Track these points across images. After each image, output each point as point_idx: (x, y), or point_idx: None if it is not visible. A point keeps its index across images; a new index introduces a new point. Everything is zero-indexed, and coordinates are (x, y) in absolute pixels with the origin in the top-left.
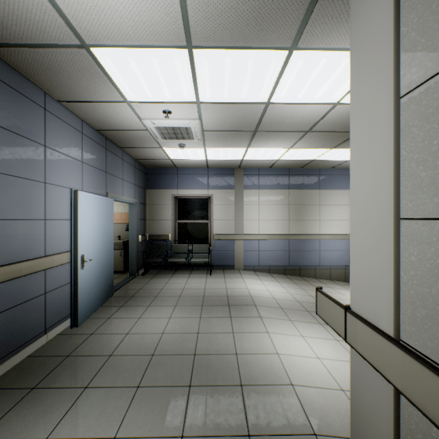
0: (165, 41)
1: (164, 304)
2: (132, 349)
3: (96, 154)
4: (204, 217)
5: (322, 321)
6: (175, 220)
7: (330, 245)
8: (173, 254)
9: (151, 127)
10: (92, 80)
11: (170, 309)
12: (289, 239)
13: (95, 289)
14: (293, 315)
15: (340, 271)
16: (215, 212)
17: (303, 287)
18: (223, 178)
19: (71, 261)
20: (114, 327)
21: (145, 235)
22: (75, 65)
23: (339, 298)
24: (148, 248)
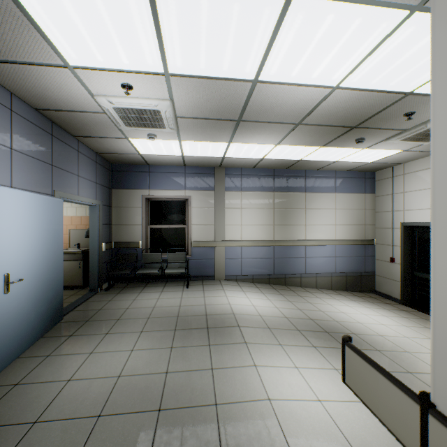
0: None
1: (127, 330)
2: (71, 408)
3: (35, 141)
4: (181, 221)
5: (316, 343)
6: (147, 225)
7: (316, 251)
8: (145, 265)
9: (109, 107)
10: (7, 23)
11: (134, 337)
12: (274, 245)
13: (31, 317)
14: (282, 337)
15: (326, 278)
16: (193, 216)
17: (290, 299)
18: (202, 177)
19: None
20: (53, 370)
21: (110, 243)
22: None
23: (329, 311)
24: (114, 258)
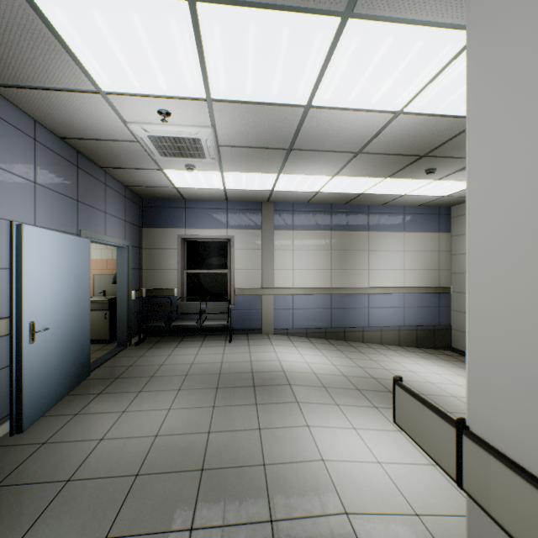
0: None
1: (162, 387)
2: (105, 467)
3: (60, 173)
4: (222, 265)
5: (378, 403)
6: (183, 270)
7: (381, 300)
8: (180, 316)
9: (143, 136)
10: (38, 49)
11: (171, 396)
12: (331, 293)
13: (56, 372)
14: (340, 396)
15: (393, 333)
16: (236, 260)
17: (350, 356)
18: (247, 214)
19: (11, 333)
20: (83, 429)
21: (140, 290)
22: (2, 17)
23: (395, 369)
24: (145, 308)
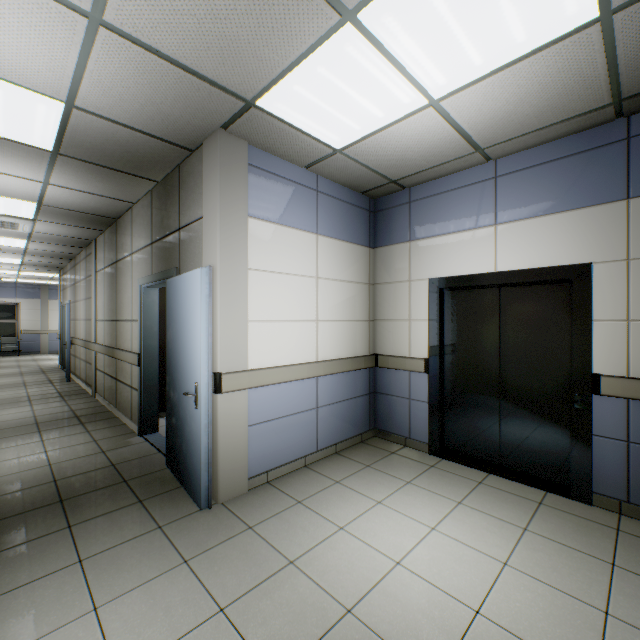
0: (11, 270)
1: None
2: None
3: None
4: (13, 318)
5: None
6: None
7: None
8: None
9: None
10: None
11: None
12: None
13: None
14: None
15: None
16: (23, 315)
17: None
18: (31, 291)
19: None
20: None
21: None
22: None
23: None
24: None
